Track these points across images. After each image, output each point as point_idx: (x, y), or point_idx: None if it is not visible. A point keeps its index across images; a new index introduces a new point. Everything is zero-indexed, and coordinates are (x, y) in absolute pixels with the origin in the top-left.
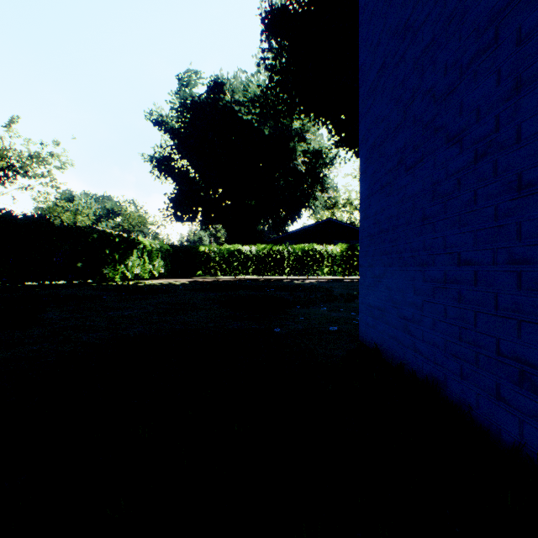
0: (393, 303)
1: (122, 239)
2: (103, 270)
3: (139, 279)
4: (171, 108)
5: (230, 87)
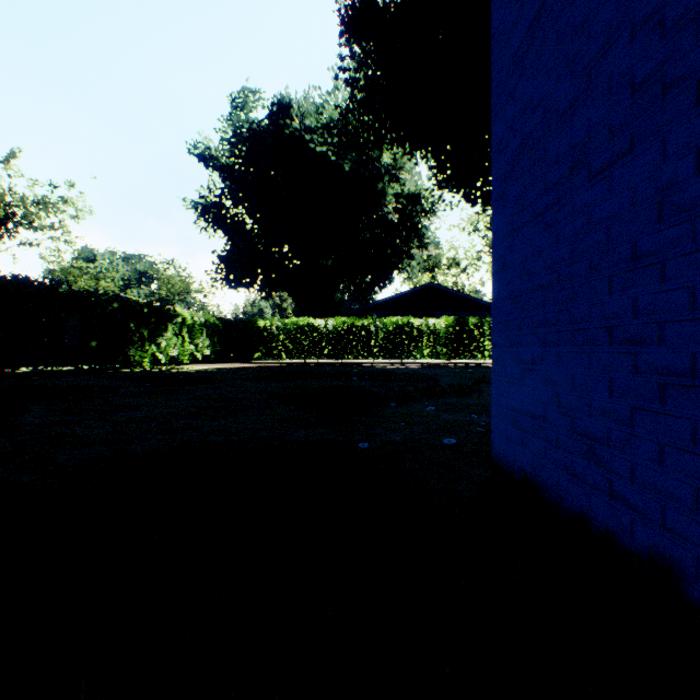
0: (562, 407)
1: (152, 310)
2: (127, 351)
3: (176, 364)
4: (221, 139)
5: (299, 110)
